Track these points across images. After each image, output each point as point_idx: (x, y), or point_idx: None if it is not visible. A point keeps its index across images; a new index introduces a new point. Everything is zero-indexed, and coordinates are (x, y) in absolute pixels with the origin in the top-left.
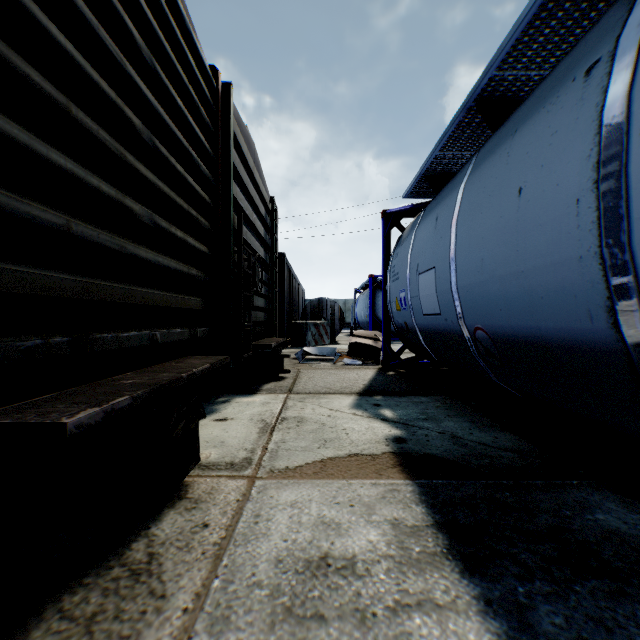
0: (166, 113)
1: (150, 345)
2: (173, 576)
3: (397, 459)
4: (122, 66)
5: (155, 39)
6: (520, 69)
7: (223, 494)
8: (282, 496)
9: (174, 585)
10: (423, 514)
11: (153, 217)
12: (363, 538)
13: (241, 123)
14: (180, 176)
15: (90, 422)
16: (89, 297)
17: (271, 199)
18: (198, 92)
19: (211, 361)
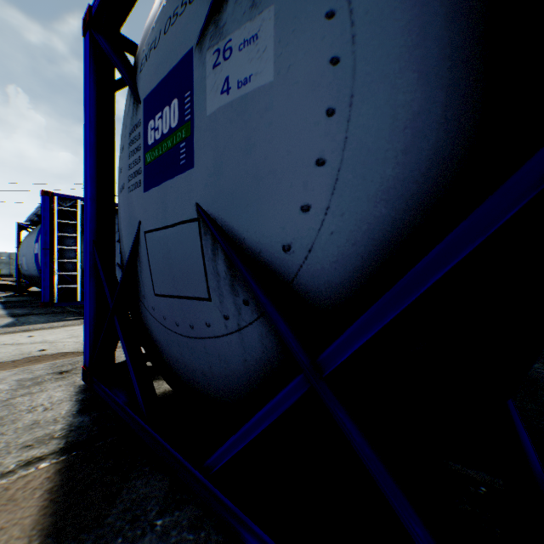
0: None
1: None
2: None
3: None
4: None
5: None
6: None
7: None
8: None
9: None
10: None
11: None
12: None
13: None
14: None
15: None
16: None
17: None
18: None
19: None
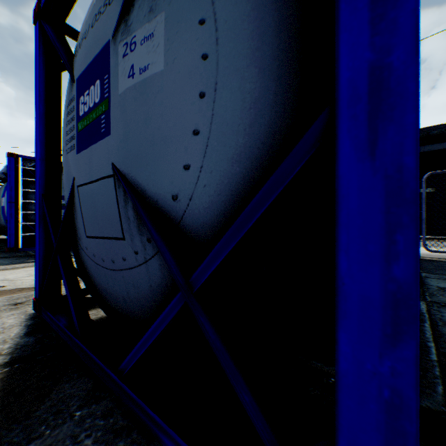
0: None
1: None
2: None
3: None
4: None
5: None
6: None
7: None
8: None
9: None
10: None
11: None
12: None
13: None
14: None
15: None
16: None
17: None
18: None
19: None
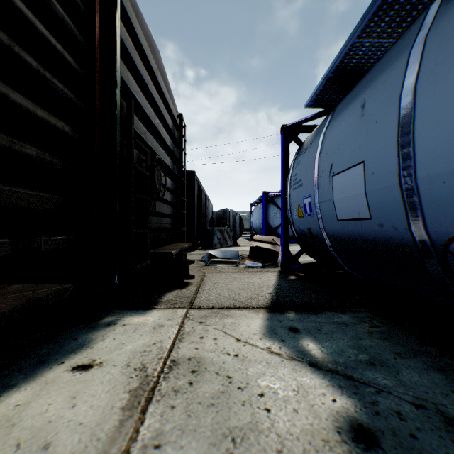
0: None
1: None
2: None
3: None
4: None
5: None
6: None
7: None
8: None
9: None
10: None
11: None
12: None
13: (140, 15)
14: None
15: None
16: None
17: (179, 114)
18: None
19: None
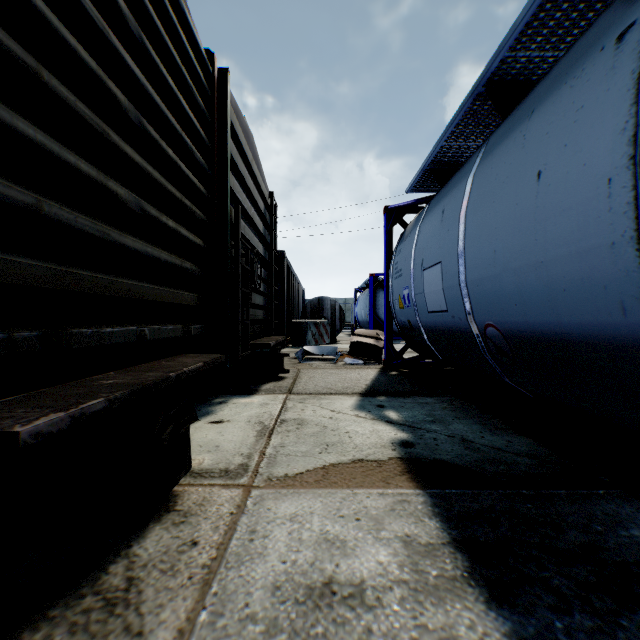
0: (157, 94)
1: (138, 342)
2: (153, 607)
3: (405, 465)
4: (105, 35)
5: (144, 12)
6: (534, 50)
7: (215, 506)
8: (280, 508)
9: (154, 619)
10: (438, 529)
11: (141, 204)
12: (372, 559)
13: (239, 113)
14: (172, 162)
15: (51, 430)
16: (64, 287)
17: (270, 194)
18: (192, 76)
19: (204, 360)
